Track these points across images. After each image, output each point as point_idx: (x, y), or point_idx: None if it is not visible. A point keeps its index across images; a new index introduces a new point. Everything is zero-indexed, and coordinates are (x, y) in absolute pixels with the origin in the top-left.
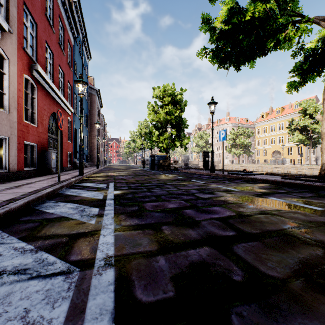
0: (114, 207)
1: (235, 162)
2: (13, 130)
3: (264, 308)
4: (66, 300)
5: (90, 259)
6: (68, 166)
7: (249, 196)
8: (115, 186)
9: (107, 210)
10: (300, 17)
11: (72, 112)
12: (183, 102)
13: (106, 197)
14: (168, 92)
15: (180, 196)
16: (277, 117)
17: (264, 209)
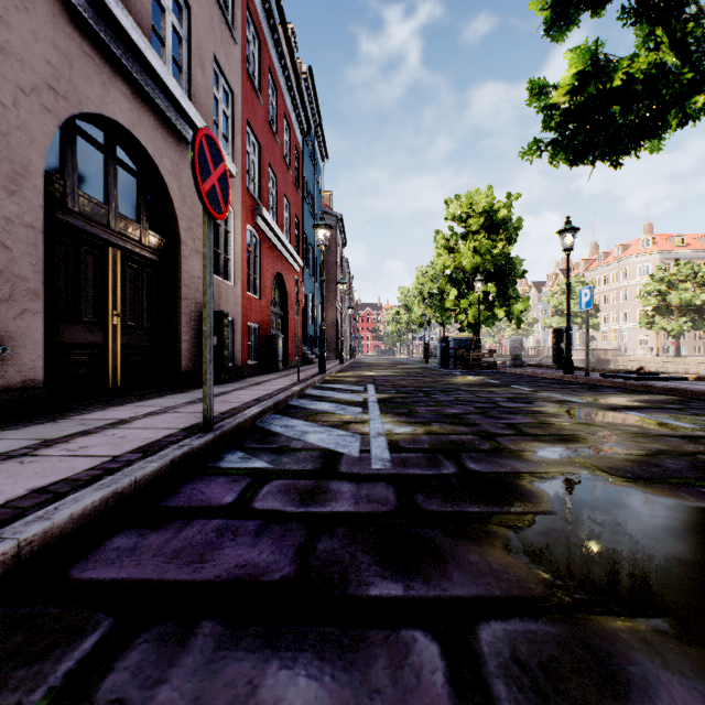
0: (379, 408)
1: (670, 353)
2: (238, 308)
3: (489, 455)
4: (357, 442)
5: (365, 432)
6: (295, 360)
7: (591, 408)
8: (376, 389)
9: (372, 410)
10: None
11: (301, 266)
12: (512, 223)
13: (367, 399)
14: (479, 205)
15: (471, 403)
16: None
17: (588, 421)
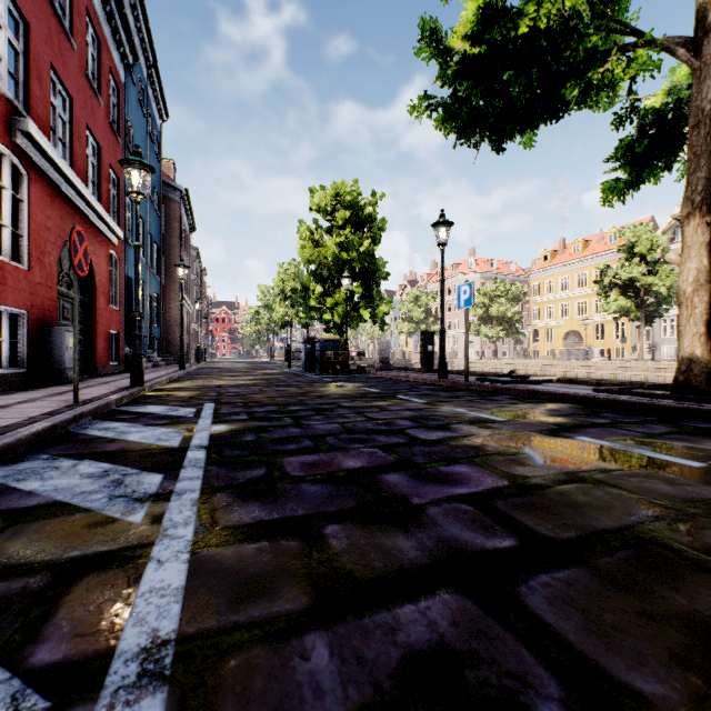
0: (203, 472)
1: (488, 356)
2: None
3: None
4: None
5: (96, 656)
6: (111, 365)
7: (532, 434)
8: (217, 413)
9: (185, 479)
10: (634, 35)
11: (120, 238)
12: (377, 223)
13: (190, 442)
14: (345, 198)
15: (371, 436)
16: (573, 260)
17: (574, 469)
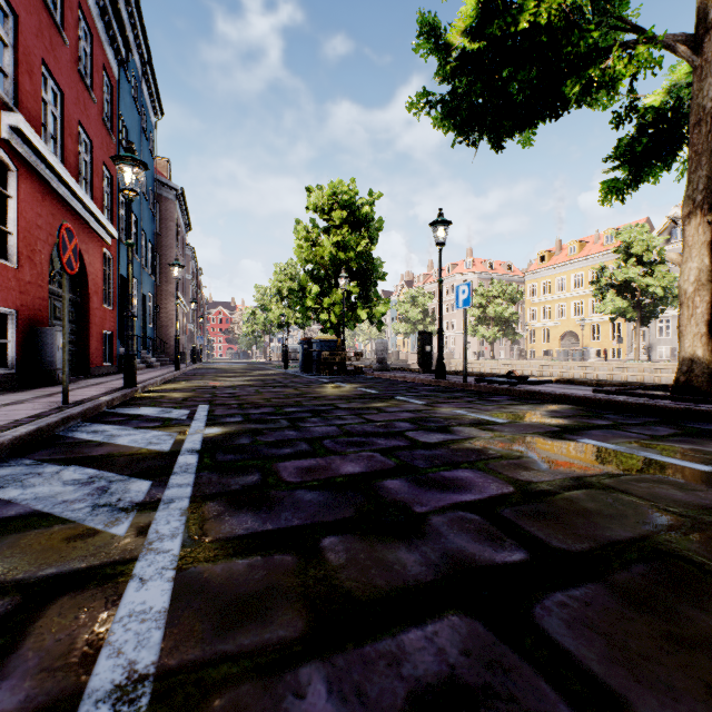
0: (194, 478)
1: (485, 356)
2: None
3: None
4: None
5: (62, 696)
6: (105, 366)
7: (534, 436)
8: (211, 415)
9: (175, 486)
10: (635, 32)
11: (114, 237)
12: (374, 223)
13: (182, 445)
14: (342, 198)
15: (369, 439)
16: (570, 261)
17: (581, 474)
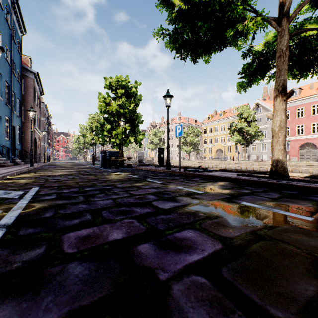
0: None
1: (185, 159)
2: None
3: None
4: None
5: None
6: None
7: (219, 201)
8: (36, 194)
9: None
10: (254, 12)
11: None
12: (137, 97)
13: None
14: (122, 83)
15: (131, 208)
16: (219, 119)
17: (253, 228)
